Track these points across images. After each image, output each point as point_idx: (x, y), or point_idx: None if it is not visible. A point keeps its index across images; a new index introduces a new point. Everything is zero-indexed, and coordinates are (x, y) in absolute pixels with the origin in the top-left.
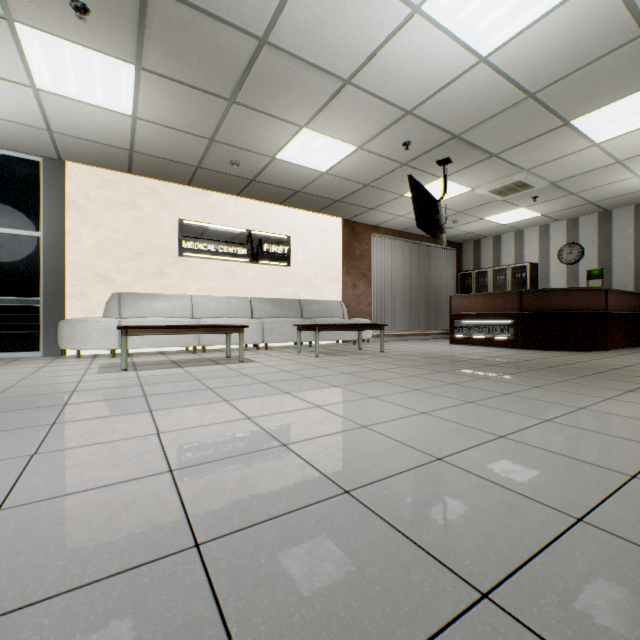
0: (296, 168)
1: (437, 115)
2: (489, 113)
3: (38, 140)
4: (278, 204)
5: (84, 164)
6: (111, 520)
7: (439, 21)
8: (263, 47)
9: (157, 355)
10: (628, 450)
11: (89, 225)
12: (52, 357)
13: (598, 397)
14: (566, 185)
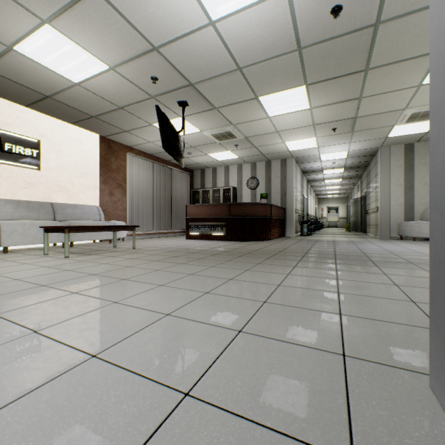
0: (43, 69)
1: (179, 60)
2: (214, 73)
3: None
4: (25, 105)
5: None
6: None
7: None
8: None
9: None
10: (323, 322)
11: None
12: None
13: (283, 274)
14: (253, 140)
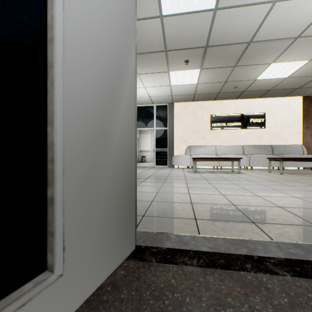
0: (268, 80)
1: None
2: None
3: (168, 99)
4: (257, 98)
5: (179, 102)
6: (212, 198)
7: None
8: (249, 44)
9: (203, 169)
10: None
11: (180, 123)
12: (170, 168)
13: None
14: None
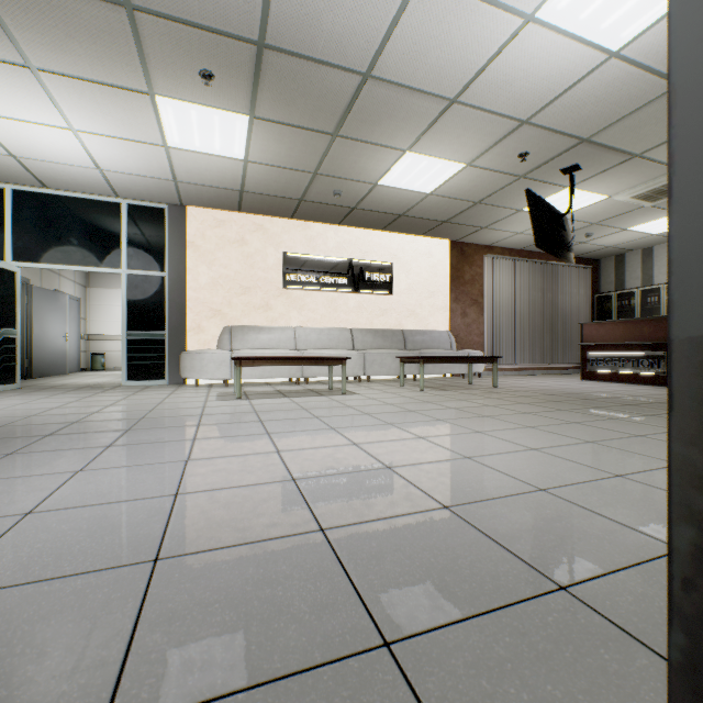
0: (399, 192)
1: (559, 120)
2: (626, 110)
3: (165, 190)
4: (380, 230)
5: (201, 207)
6: (255, 508)
7: (557, 25)
8: (366, 81)
9: (264, 386)
10: None
11: (205, 263)
12: (175, 385)
13: None
14: None
